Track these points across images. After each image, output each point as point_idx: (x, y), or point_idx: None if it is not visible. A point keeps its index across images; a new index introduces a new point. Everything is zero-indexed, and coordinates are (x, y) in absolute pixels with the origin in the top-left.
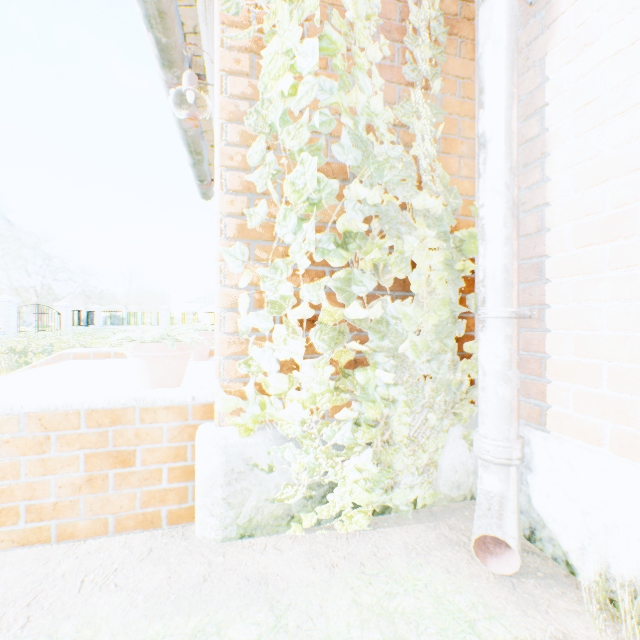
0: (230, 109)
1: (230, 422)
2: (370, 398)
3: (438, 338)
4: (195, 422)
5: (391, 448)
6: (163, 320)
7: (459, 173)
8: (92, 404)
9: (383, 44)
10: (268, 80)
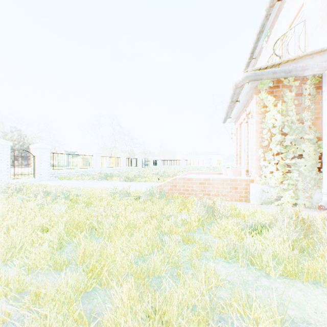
0: (257, 122)
1: (258, 182)
2: (291, 179)
3: (311, 167)
4: (249, 183)
5: (297, 190)
6: (182, 163)
7: (320, 125)
8: (230, 178)
9: (295, 102)
10: (268, 119)
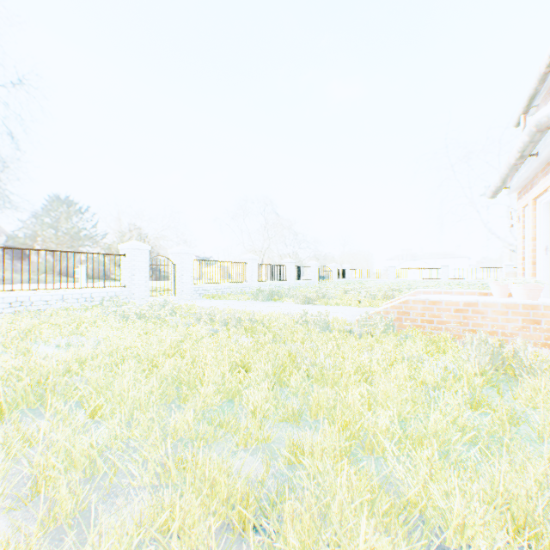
0: None
1: None
2: None
3: None
4: None
5: None
6: (390, 275)
7: None
8: (523, 302)
9: None
10: None
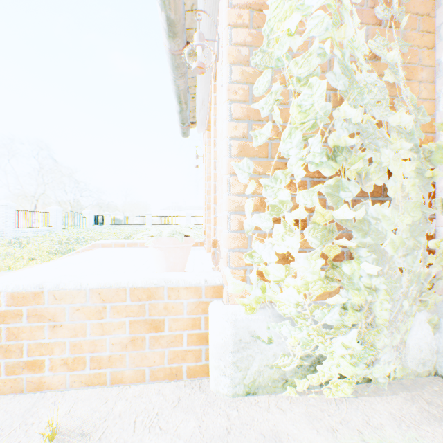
0: (234, 54)
1: (238, 302)
2: (355, 286)
3: (412, 236)
4: (206, 299)
5: (373, 330)
6: (148, 221)
7: (418, 96)
8: (134, 283)
9: None
10: (273, 23)
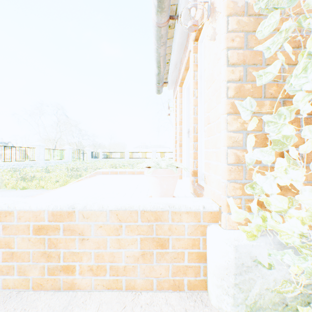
0: (230, 7)
1: (240, 229)
2: None
3: None
4: (204, 223)
5: None
6: (126, 156)
7: None
8: (144, 207)
9: None
10: None
